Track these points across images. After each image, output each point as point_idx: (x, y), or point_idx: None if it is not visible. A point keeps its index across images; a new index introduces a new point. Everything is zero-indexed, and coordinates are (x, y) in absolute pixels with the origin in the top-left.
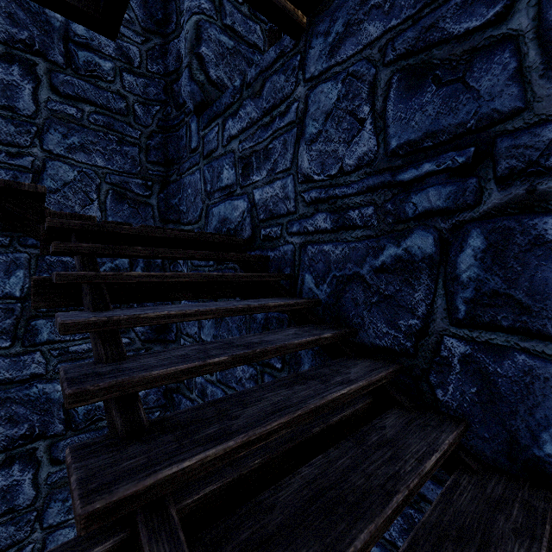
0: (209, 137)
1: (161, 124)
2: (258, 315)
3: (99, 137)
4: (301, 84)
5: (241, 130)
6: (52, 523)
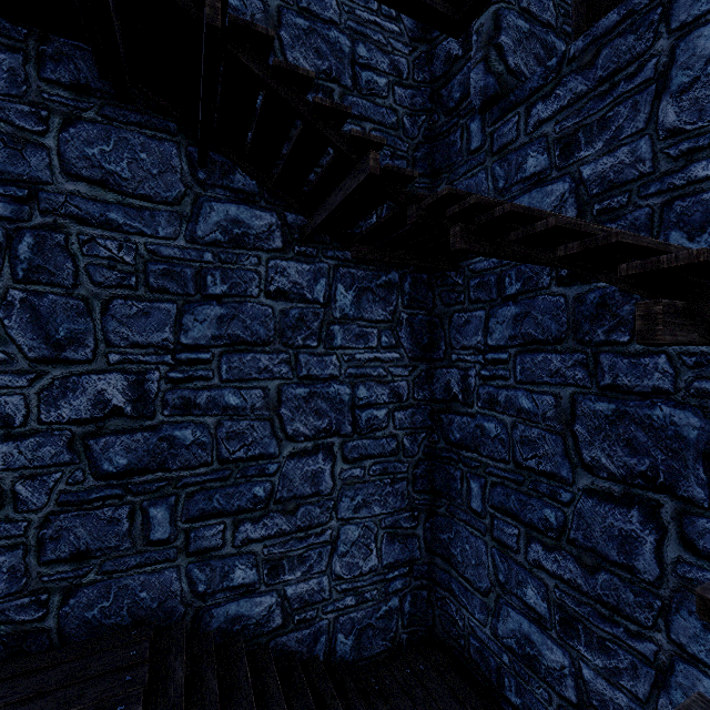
0: (501, 131)
1: (427, 134)
2: (588, 295)
3: None
4: (663, 38)
5: (558, 110)
6: (343, 517)
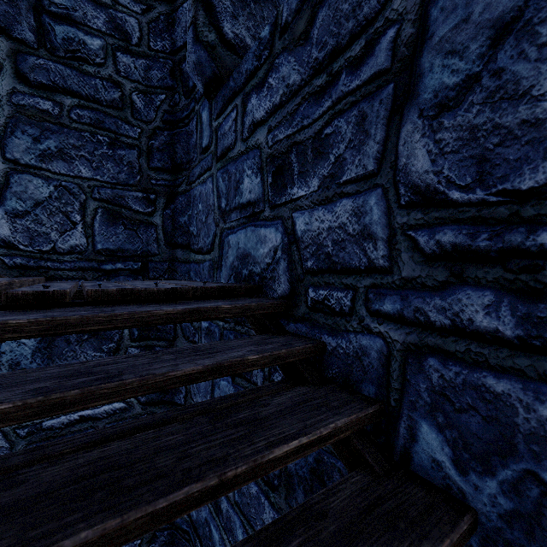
0: (223, 128)
1: (167, 118)
2: None
3: (84, 139)
4: None
5: (270, 110)
6: None
